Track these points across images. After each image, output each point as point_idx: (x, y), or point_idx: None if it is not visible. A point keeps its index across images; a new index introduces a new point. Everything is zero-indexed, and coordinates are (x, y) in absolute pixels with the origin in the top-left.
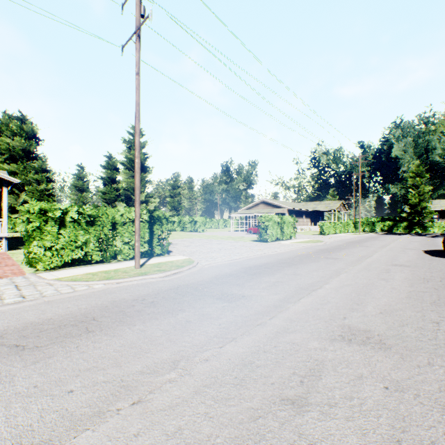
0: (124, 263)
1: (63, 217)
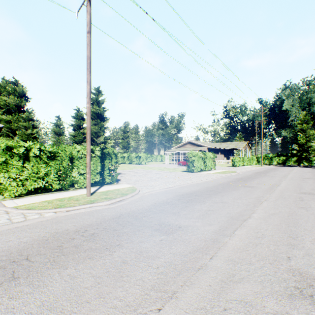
0: (78, 191)
1: (27, 153)
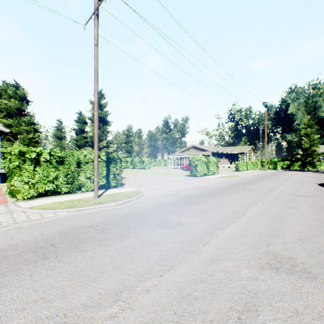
0: (86, 194)
1: (38, 158)
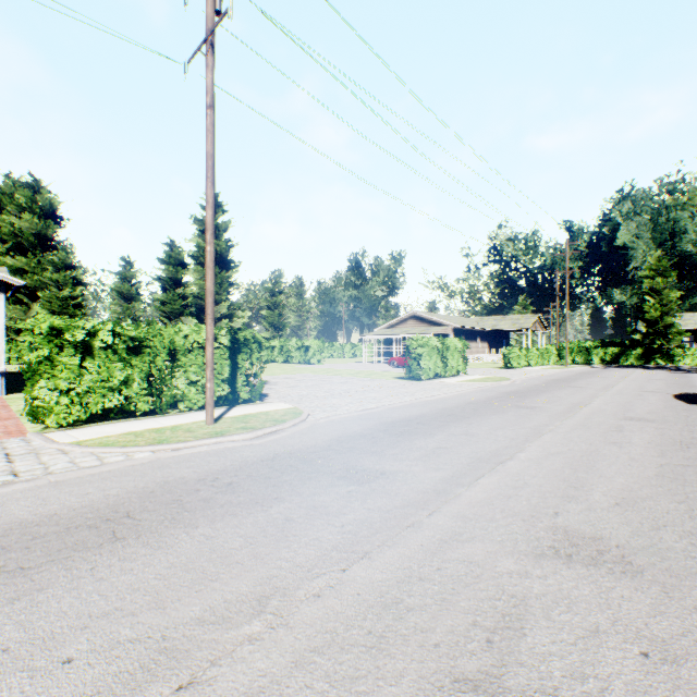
0: (188, 416)
1: (89, 340)
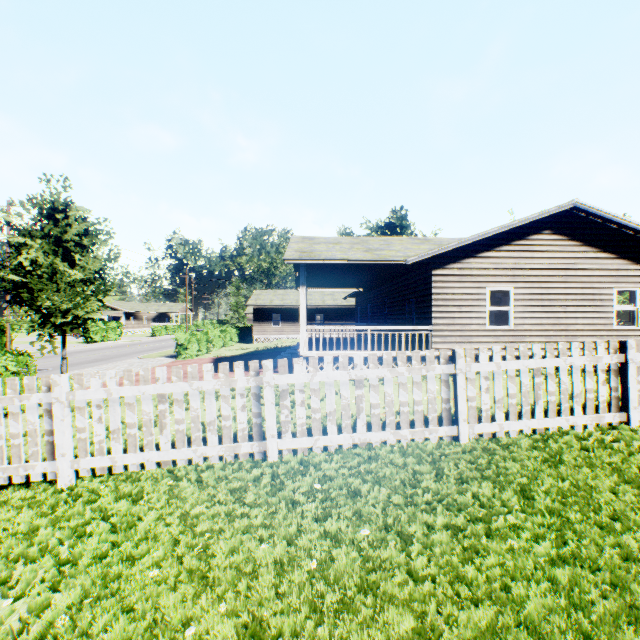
0: None
1: None
